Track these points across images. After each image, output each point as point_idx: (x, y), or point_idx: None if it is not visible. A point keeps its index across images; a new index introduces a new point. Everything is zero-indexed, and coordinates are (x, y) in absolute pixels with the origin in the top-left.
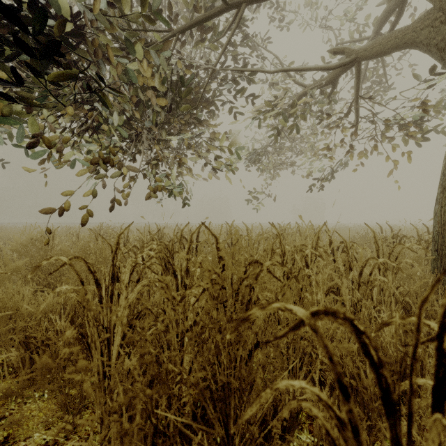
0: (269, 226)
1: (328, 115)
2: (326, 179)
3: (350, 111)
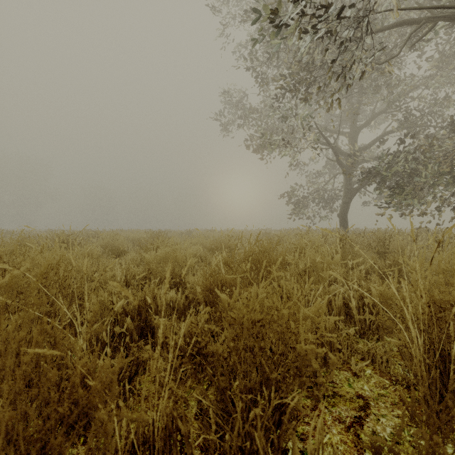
0: None
1: None
2: None
3: None
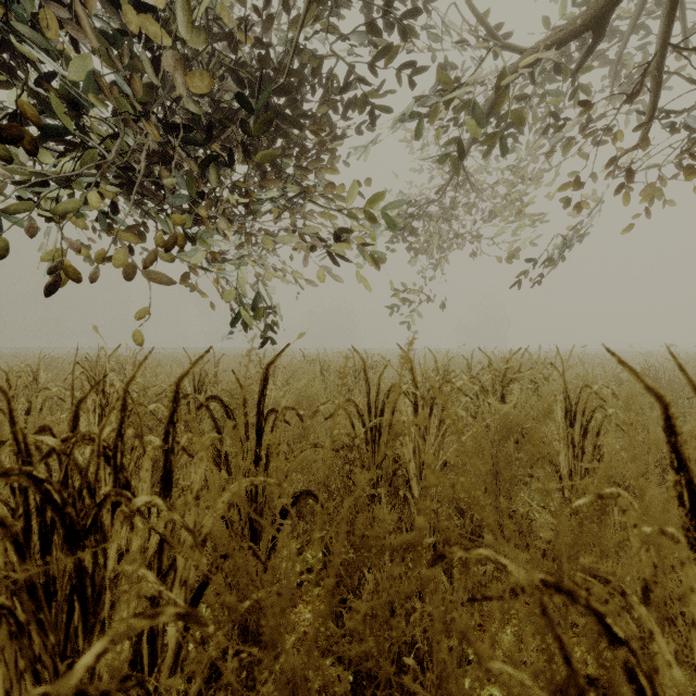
0: (422, 353)
1: (585, 103)
2: (550, 261)
3: (639, 91)
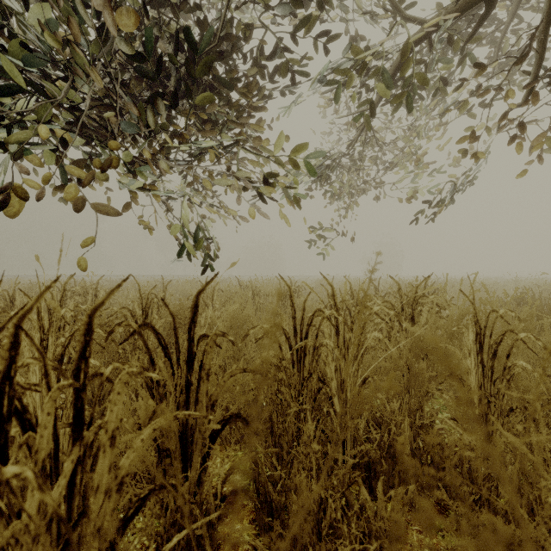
0: (335, 279)
1: (478, 66)
2: (442, 204)
3: (525, 54)
